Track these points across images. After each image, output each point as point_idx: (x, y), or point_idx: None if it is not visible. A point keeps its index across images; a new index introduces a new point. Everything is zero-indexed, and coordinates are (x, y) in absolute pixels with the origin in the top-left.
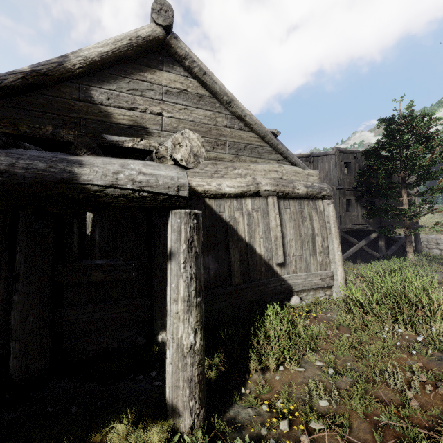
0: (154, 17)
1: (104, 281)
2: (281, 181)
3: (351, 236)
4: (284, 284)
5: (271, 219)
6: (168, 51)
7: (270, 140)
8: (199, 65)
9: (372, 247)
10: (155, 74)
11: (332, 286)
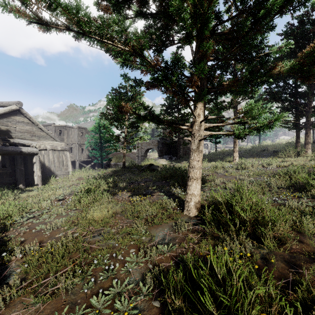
0: (17, 105)
1: (1, 173)
2: (53, 146)
3: (85, 164)
4: (54, 174)
5: (50, 156)
6: (19, 111)
7: (50, 135)
8: (29, 116)
9: (94, 168)
10: (15, 117)
11: (69, 175)
